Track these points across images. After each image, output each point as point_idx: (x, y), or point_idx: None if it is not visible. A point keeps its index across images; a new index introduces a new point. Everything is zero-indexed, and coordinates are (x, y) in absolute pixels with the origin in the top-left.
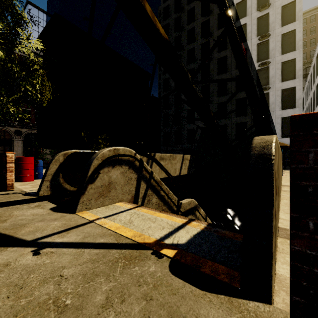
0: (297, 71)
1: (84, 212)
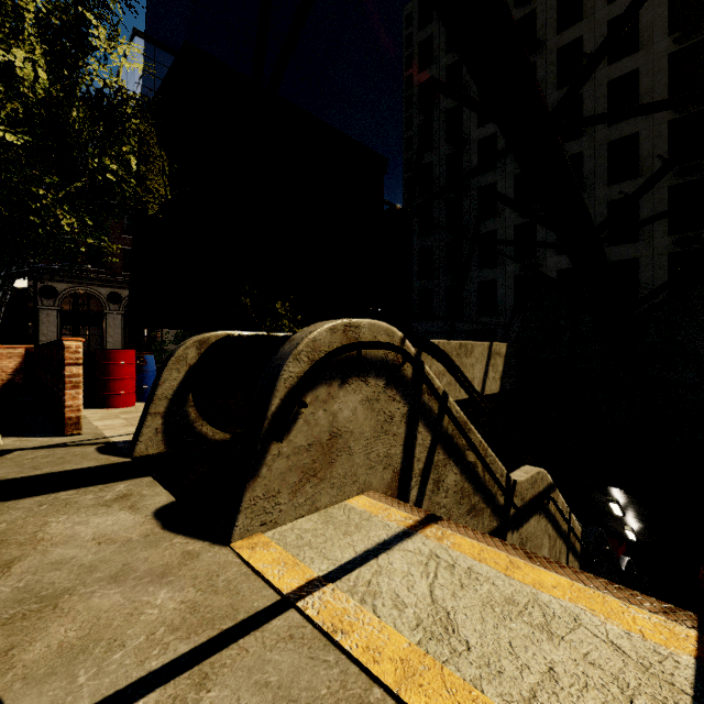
0: None
1: (257, 543)
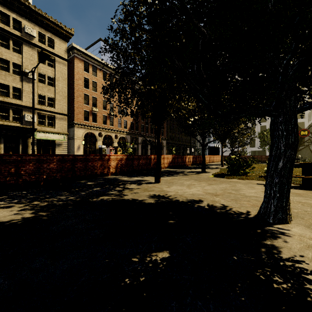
0: (305, 114)
1: None
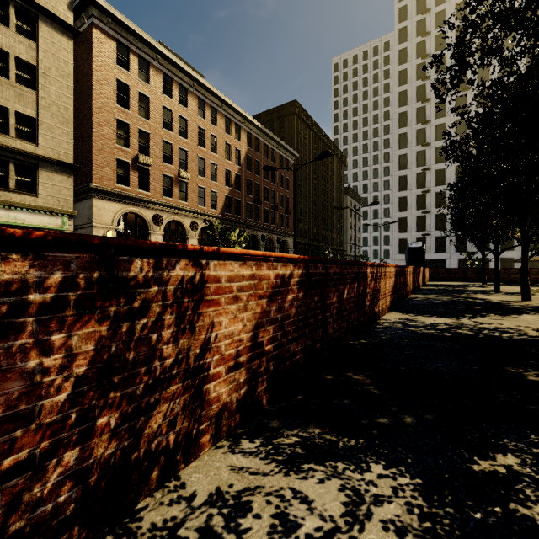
0: None
1: None
